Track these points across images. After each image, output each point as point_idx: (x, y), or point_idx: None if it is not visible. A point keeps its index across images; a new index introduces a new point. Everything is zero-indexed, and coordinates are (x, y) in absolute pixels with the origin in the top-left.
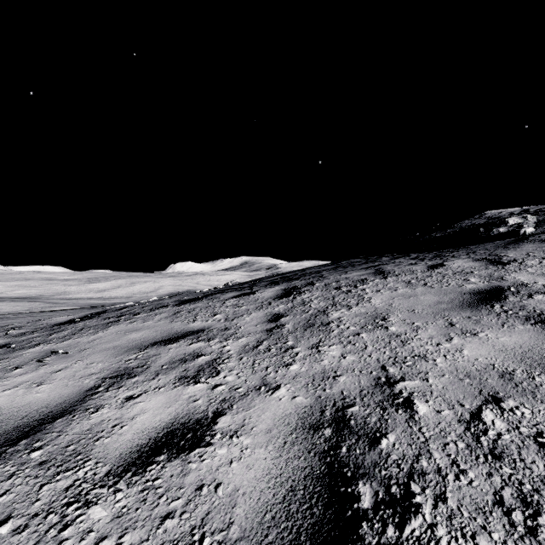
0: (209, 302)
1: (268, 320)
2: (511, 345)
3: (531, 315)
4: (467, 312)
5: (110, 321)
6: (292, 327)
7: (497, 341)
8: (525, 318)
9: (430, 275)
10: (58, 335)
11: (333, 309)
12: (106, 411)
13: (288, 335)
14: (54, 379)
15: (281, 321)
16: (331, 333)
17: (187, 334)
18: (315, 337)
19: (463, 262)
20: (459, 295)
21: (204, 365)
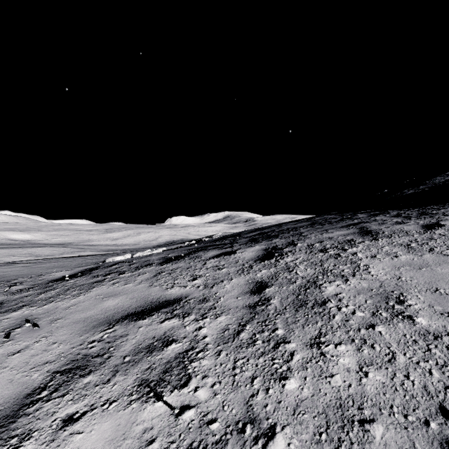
0: (191, 262)
1: (250, 290)
2: None
3: None
4: None
5: (96, 280)
6: (279, 304)
7: None
8: None
9: (431, 237)
10: (46, 295)
11: (325, 280)
12: (29, 448)
13: (275, 317)
14: (4, 367)
15: (265, 293)
16: (332, 320)
17: (162, 304)
18: (312, 325)
19: None
20: None
21: (173, 361)
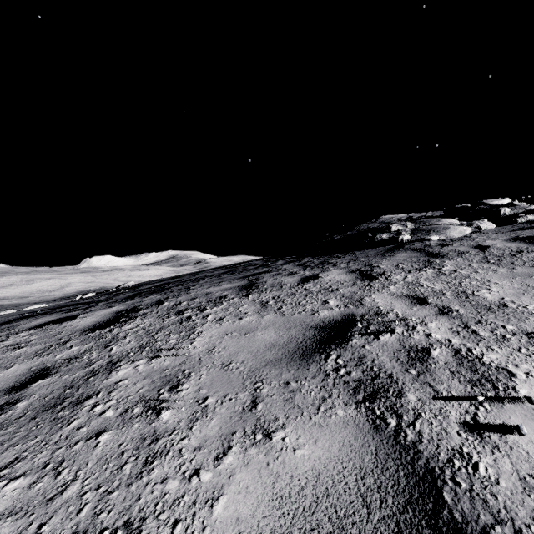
0: None
1: (11, 387)
2: (304, 475)
3: (365, 379)
4: (291, 369)
5: None
6: (23, 409)
7: (289, 462)
8: (355, 386)
9: (294, 292)
10: None
11: (131, 358)
12: None
13: None
14: None
15: (27, 390)
16: (61, 430)
17: None
18: (20, 445)
19: (337, 274)
20: (303, 330)
21: None
